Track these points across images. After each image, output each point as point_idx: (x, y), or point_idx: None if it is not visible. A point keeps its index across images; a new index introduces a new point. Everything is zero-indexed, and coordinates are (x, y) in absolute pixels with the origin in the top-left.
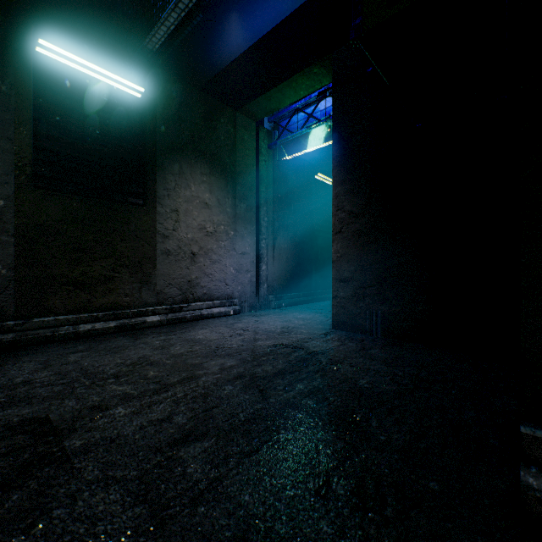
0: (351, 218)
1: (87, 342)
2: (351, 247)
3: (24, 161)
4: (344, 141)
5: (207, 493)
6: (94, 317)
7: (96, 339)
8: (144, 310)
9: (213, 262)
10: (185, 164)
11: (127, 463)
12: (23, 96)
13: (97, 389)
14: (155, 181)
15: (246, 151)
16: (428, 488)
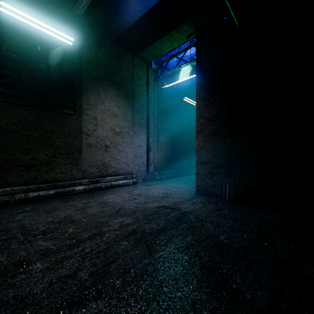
0: (208, 122)
1: (33, 204)
2: (208, 141)
3: None
4: (203, 72)
5: None
6: (39, 187)
7: (40, 202)
8: (74, 182)
9: (119, 151)
10: (101, 89)
11: None
12: None
13: (27, 244)
14: (81, 99)
15: (141, 81)
16: None
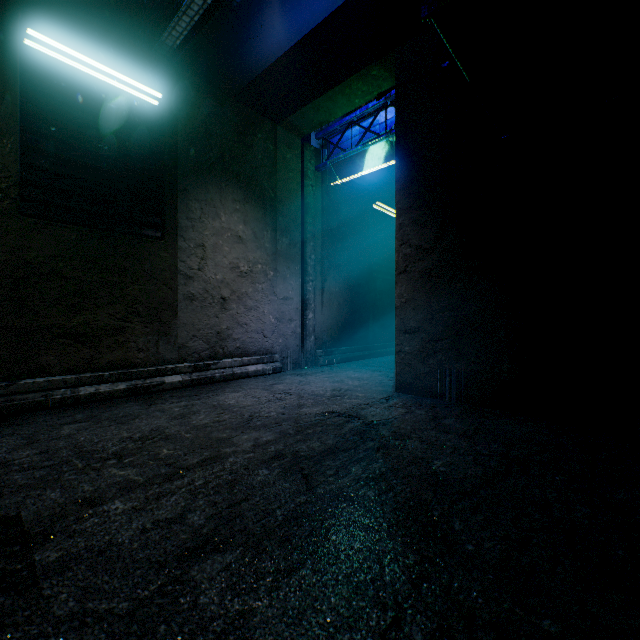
0: (419, 254)
1: (88, 409)
2: (419, 290)
3: (8, 181)
4: (409, 158)
5: (225, 639)
6: (98, 377)
7: (101, 405)
8: (162, 368)
9: (249, 309)
10: (214, 189)
11: (116, 589)
12: (7, 100)
13: (92, 474)
14: (176, 209)
15: (289, 173)
16: (541, 630)
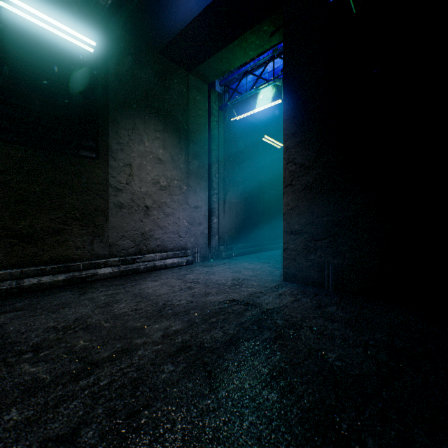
0: (302, 170)
1: (29, 298)
2: (302, 200)
3: None
4: (294, 93)
5: None
6: (41, 270)
7: (41, 293)
8: (96, 262)
9: (167, 215)
10: (139, 120)
11: None
12: None
13: (3, 371)
14: (107, 135)
15: (199, 111)
16: None
